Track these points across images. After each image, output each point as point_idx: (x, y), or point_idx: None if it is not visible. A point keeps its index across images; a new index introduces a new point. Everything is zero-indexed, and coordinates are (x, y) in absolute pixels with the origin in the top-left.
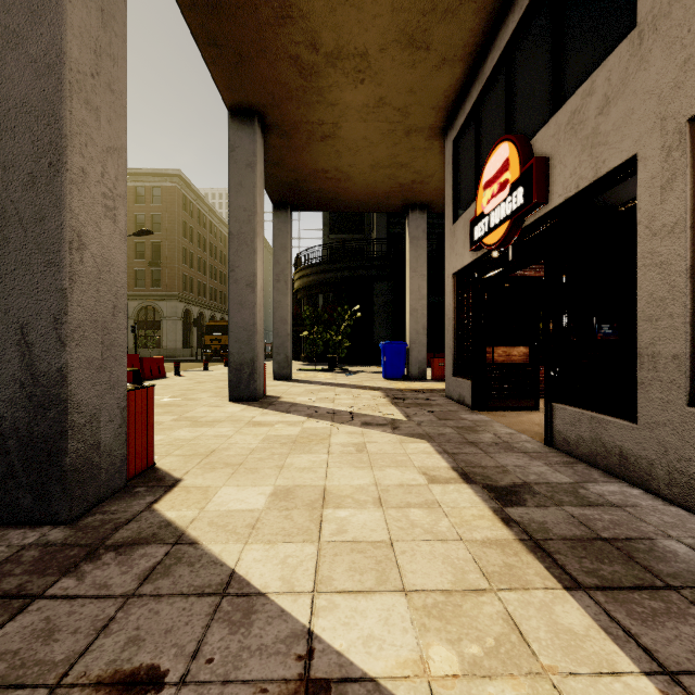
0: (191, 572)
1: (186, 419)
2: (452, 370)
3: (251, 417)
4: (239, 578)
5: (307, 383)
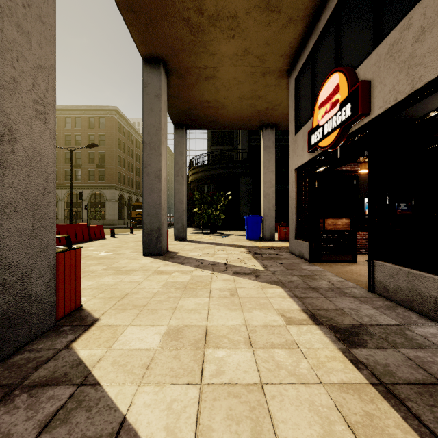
0: (87, 419)
1: (112, 269)
2: (294, 235)
3: (157, 267)
4: (128, 427)
5: (196, 243)
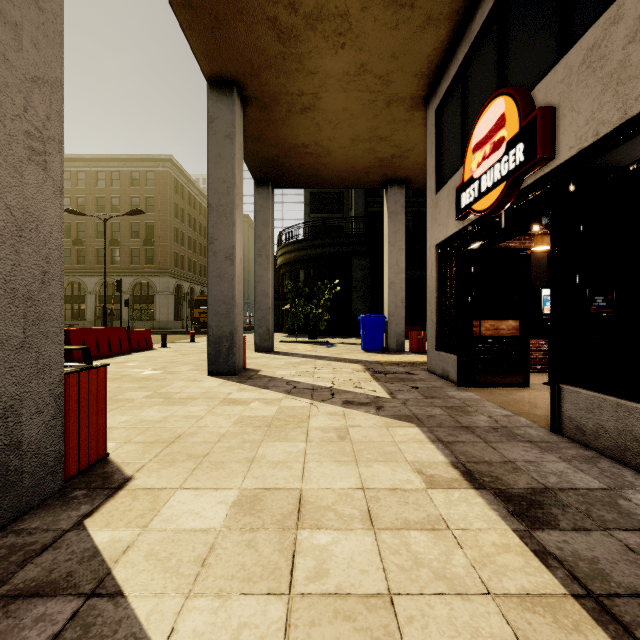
0: None
1: (159, 396)
2: (434, 344)
3: (227, 393)
4: None
5: (288, 356)
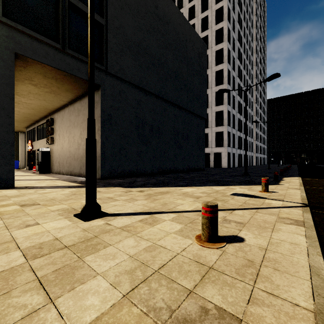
0: None
1: None
2: (27, 165)
3: None
4: None
5: None
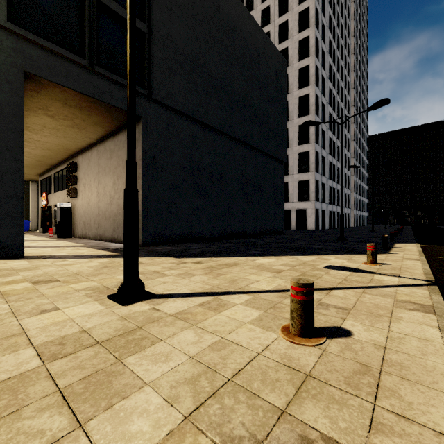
0: None
1: None
2: (40, 227)
3: None
4: None
5: None
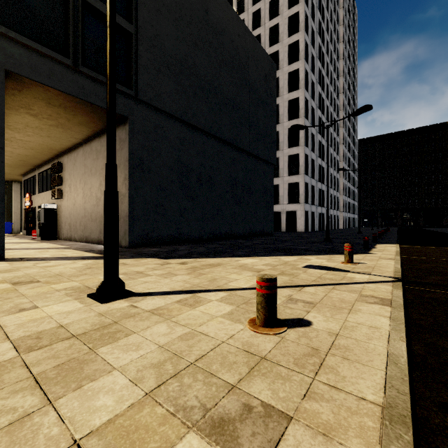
0: None
1: None
2: (23, 229)
3: None
4: None
5: None
